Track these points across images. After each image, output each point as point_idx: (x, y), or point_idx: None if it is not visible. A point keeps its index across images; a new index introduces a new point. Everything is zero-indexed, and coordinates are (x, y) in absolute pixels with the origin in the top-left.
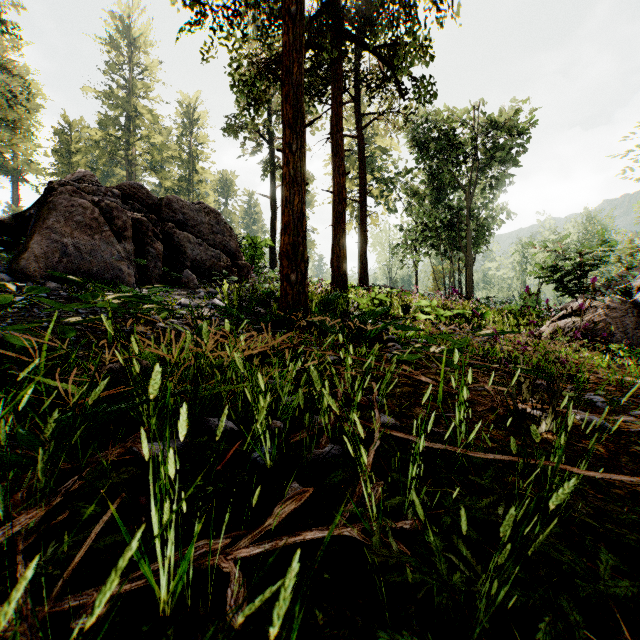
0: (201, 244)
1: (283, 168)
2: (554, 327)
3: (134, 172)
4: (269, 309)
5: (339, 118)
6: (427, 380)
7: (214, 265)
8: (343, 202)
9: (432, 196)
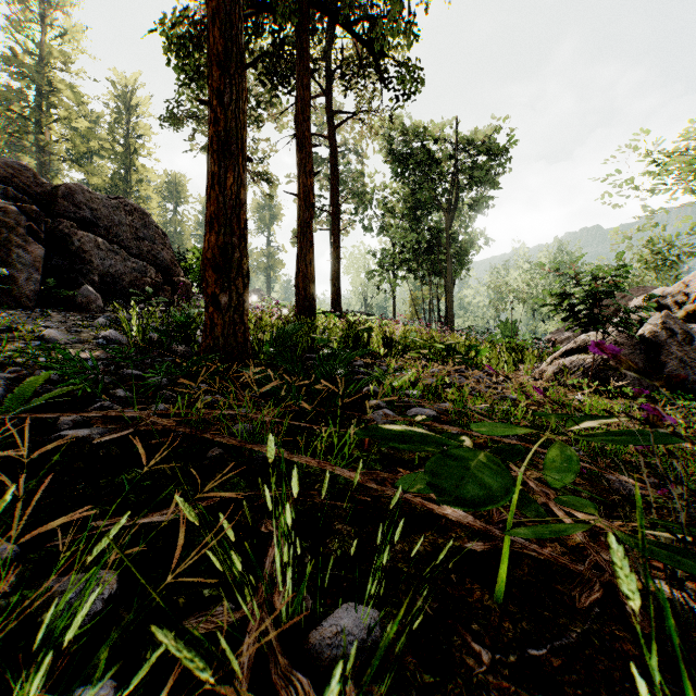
0: (117, 252)
1: (209, 128)
2: (558, 365)
3: (48, 162)
4: (192, 347)
5: (306, 104)
6: (457, 515)
7: (137, 281)
8: (310, 208)
9: (411, 214)
